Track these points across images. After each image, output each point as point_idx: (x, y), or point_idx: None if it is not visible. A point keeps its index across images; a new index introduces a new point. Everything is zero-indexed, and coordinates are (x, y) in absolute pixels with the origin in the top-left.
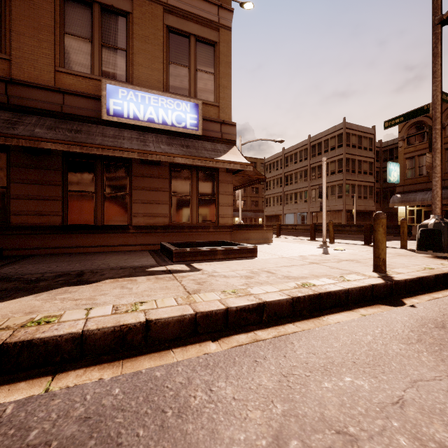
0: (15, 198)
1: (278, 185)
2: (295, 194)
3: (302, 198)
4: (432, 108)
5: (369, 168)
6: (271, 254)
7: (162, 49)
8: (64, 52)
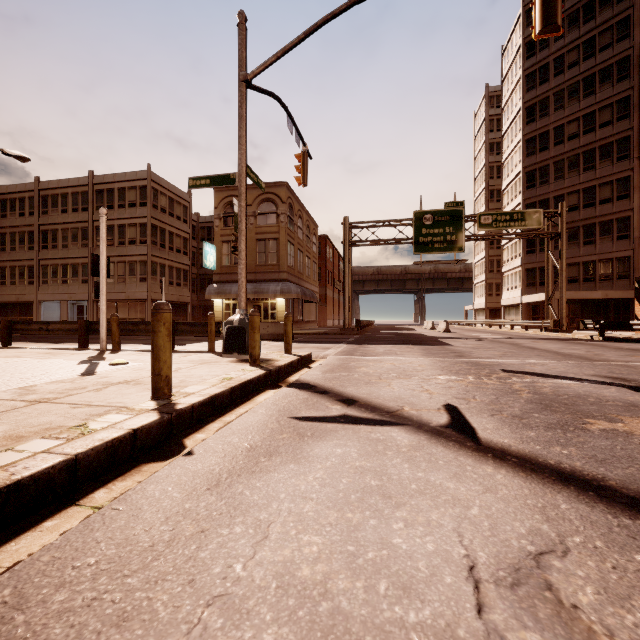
0: None
1: (26, 245)
2: (64, 268)
3: (77, 275)
4: (238, 180)
5: (184, 245)
6: None
7: None
8: None
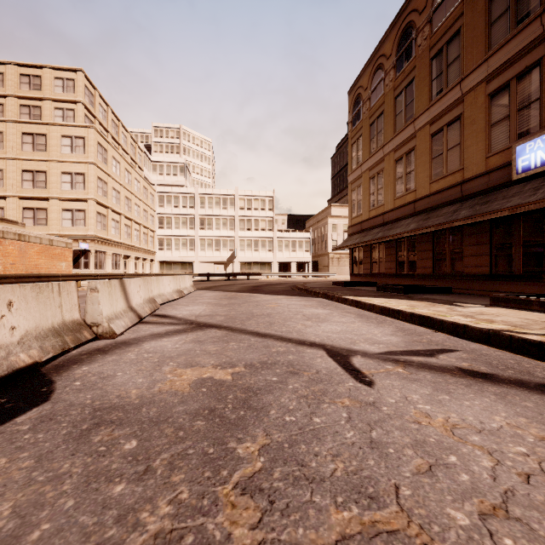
0: (466, 256)
1: None
2: None
3: None
4: None
5: None
6: None
7: None
8: (491, 141)
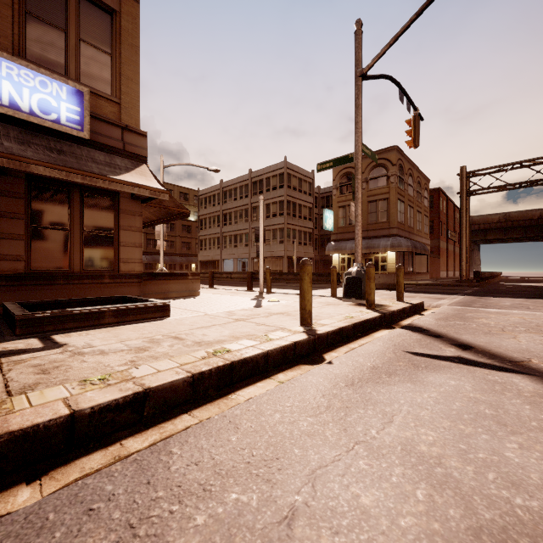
0: None
1: (216, 224)
2: (235, 237)
3: (242, 241)
4: (355, 158)
5: (309, 213)
6: (192, 311)
7: None
8: None
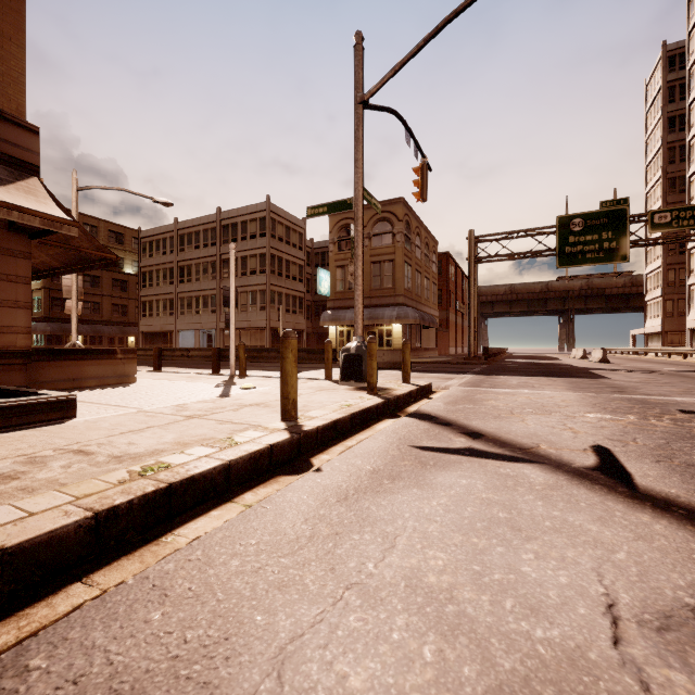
0: None
1: (168, 280)
2: (197, 300)
3: (207, 306)
4: (355, 205)
5: (300, 273)
6: (118, 407)
7: None
8: None
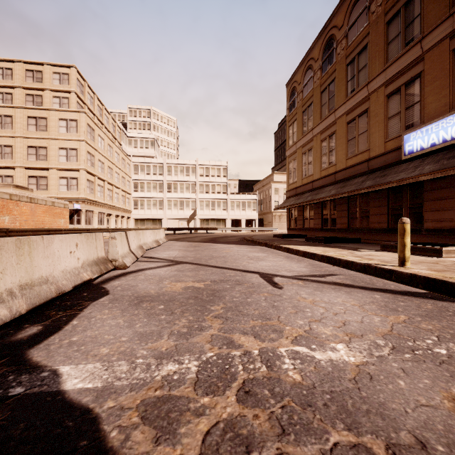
0: (371, 215)
1: None
2: None
3: None
4: None
5: None
6: None
7: (448, 75)
8: (388, 130)
